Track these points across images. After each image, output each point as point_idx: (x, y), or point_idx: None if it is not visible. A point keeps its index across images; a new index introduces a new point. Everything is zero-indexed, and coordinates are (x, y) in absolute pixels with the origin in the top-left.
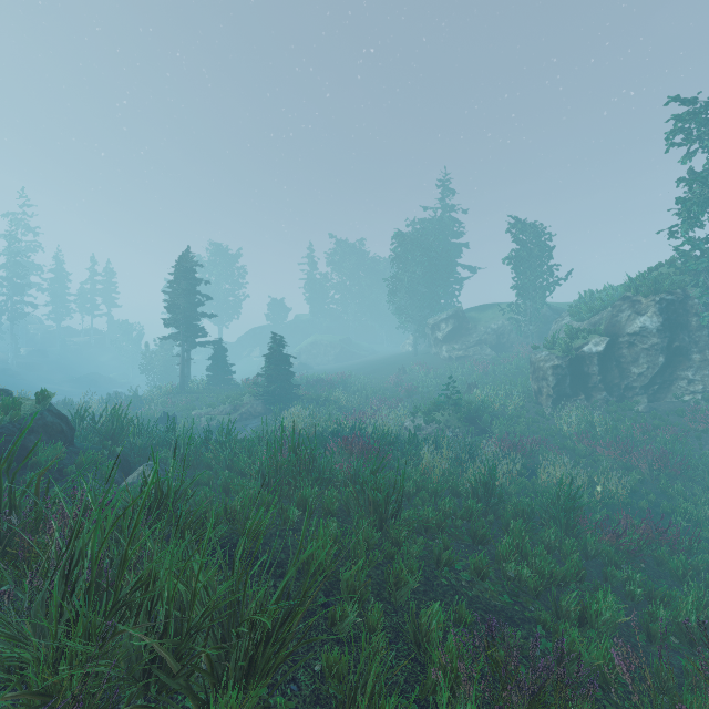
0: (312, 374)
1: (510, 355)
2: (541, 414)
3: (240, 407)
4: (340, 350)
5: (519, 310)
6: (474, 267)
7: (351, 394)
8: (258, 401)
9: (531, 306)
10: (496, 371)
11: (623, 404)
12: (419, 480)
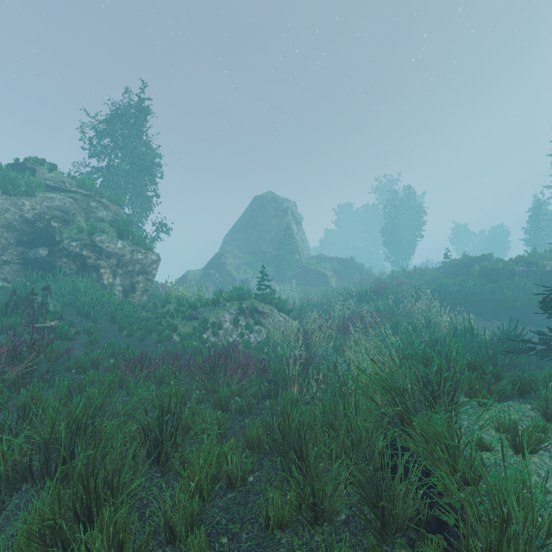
0: None
1: None
2: None
3: None
4: None
5: None
6: None
7: None
8: None
9: None
10: None
11: None
12: None
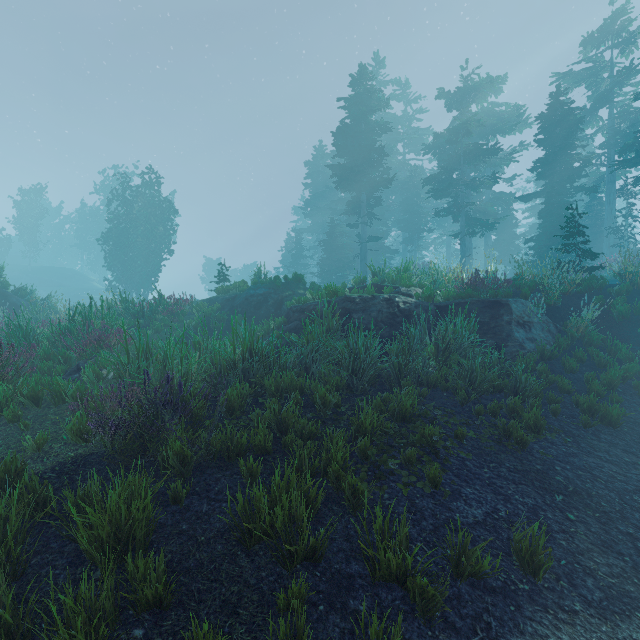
0: None
1: None
2: None
3: None
4: None
5: None
6: None
7: None
8: None
9: None
10: None
11: None
12: None
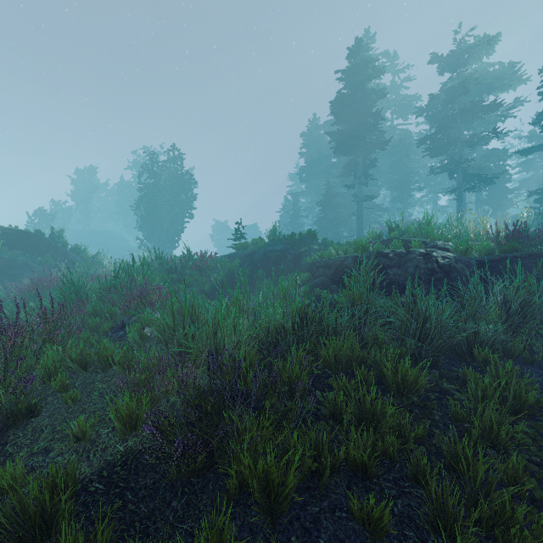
0: None
1: None
2: None
3: None
4: None
5: None
6: None
7: None
8: None
9: None
10: None
11: None
12: None
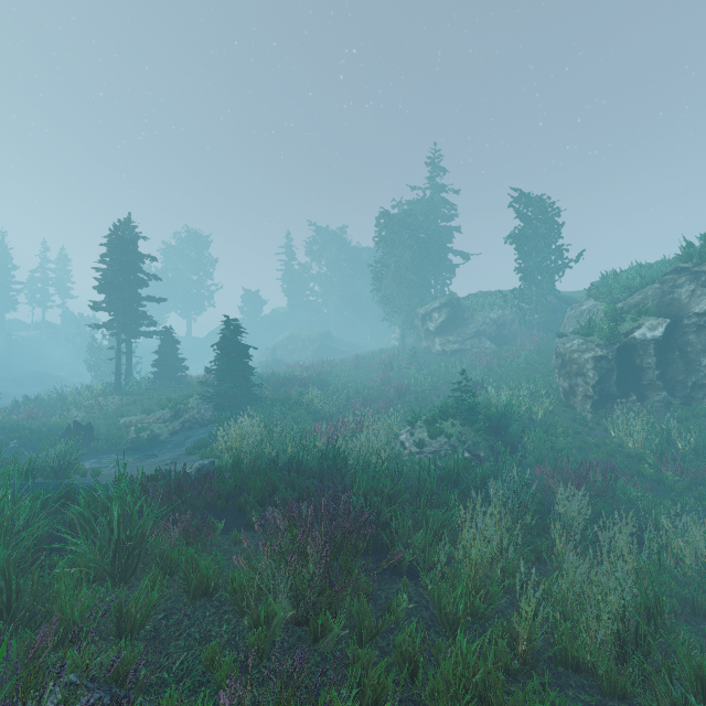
0: (285, 371)
1: (515, 347)
2: (581, 422)
3: (184, 412)
4: (319, 345)
5: (523, 297)
6: (466, 253)
7: (329, 395)
8: (208, 405)
9: (537, 292)
10: (503, 366)
11: (693, 408)
12: (466, 607)
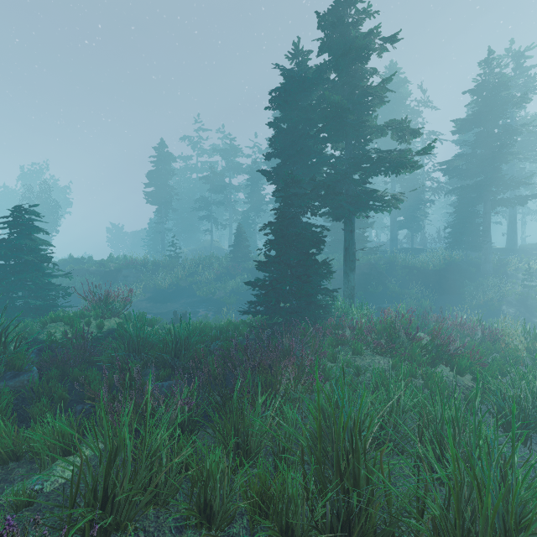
0: None
1: None
2: None
3: None
4: None
5: None
6: None
7: None
8: None
9: None
10: None
11: None
12: None
